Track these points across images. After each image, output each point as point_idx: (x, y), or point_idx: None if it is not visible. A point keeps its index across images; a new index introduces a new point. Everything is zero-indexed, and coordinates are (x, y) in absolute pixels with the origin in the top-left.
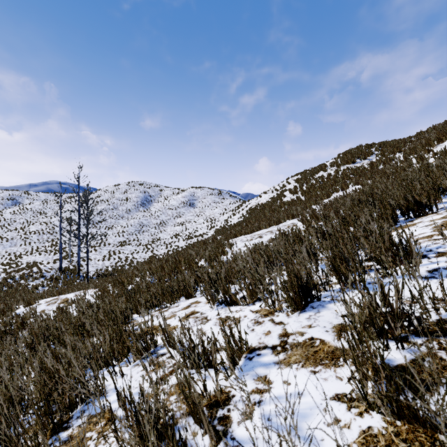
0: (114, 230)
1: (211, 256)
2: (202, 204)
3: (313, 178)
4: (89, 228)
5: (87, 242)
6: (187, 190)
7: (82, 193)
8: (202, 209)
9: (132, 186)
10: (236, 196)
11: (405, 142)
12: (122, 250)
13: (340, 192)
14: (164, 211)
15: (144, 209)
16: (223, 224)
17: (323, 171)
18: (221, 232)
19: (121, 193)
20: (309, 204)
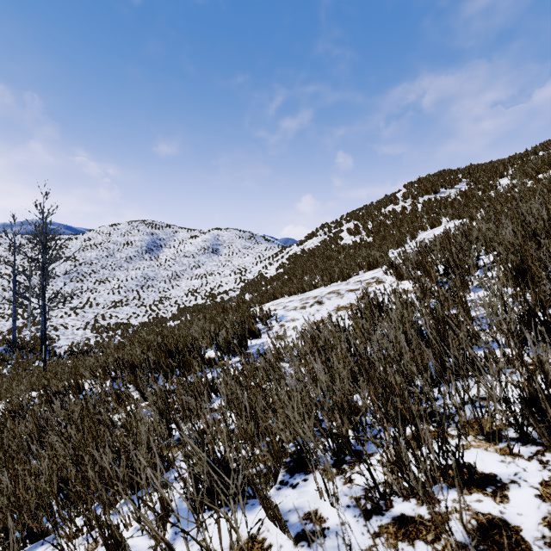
0: (107, 284)
1: (227, 343)
2: (229, 251)
3: (380, 213)
4: (71, 282)
5: (45, 305)
6: (209, 232)
7: (36, 230)
8: (229, 256)
9: (135, 227)
10: (273, 241)
11: (504, 165)
12: (115, 313)
13: (429, 230)
14: (178, 260)
15: (151, 257)
16: (256, 277)
17: (393, 204)
18: (253, 288)
19: (119, 235)
20: (387, 247)
